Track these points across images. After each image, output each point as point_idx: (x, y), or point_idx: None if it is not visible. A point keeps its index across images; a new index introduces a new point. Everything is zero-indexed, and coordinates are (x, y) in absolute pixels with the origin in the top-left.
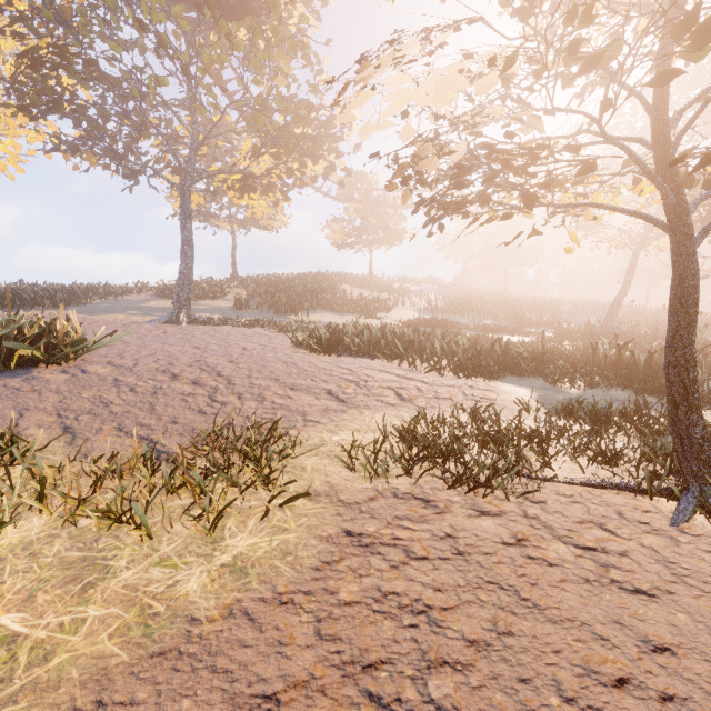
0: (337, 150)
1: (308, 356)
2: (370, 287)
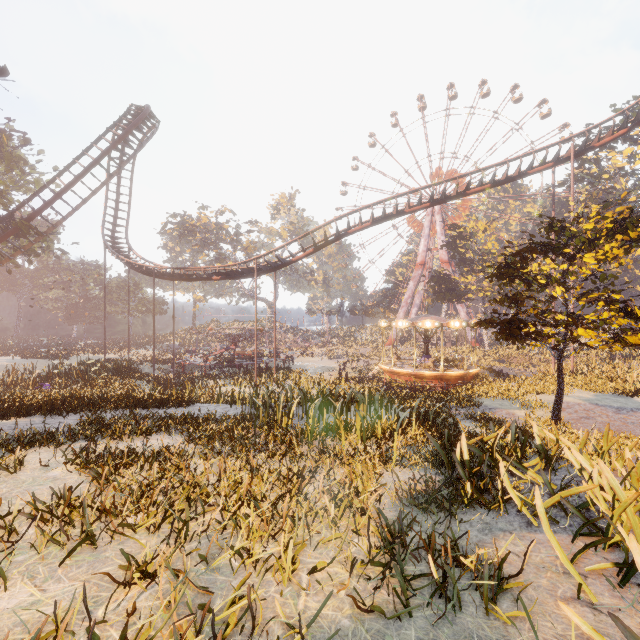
0: None
1: None
2: None
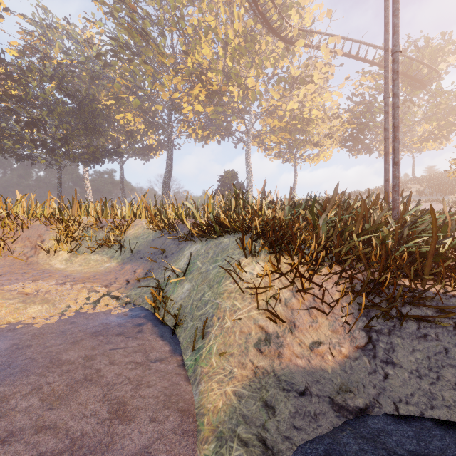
0: None
1: (451, 209)
2: None
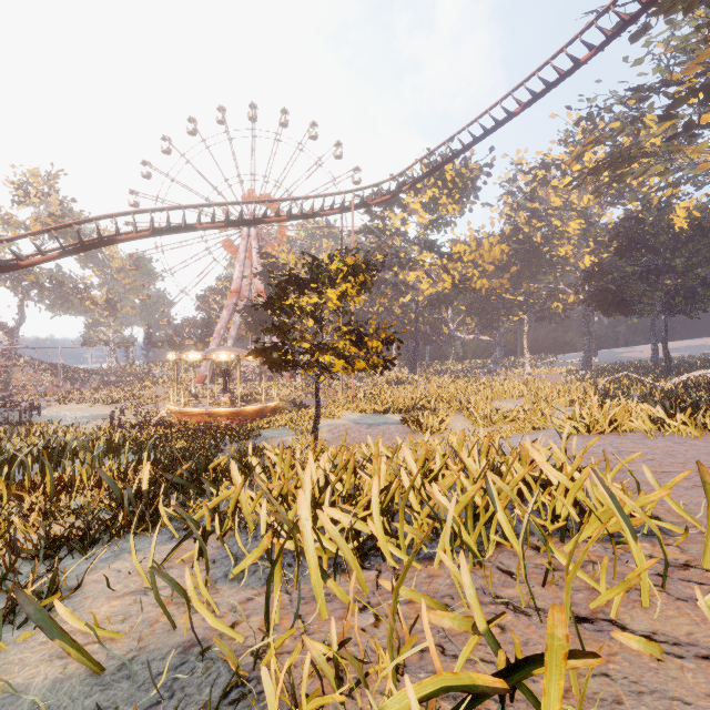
0: None
1: None
2: None
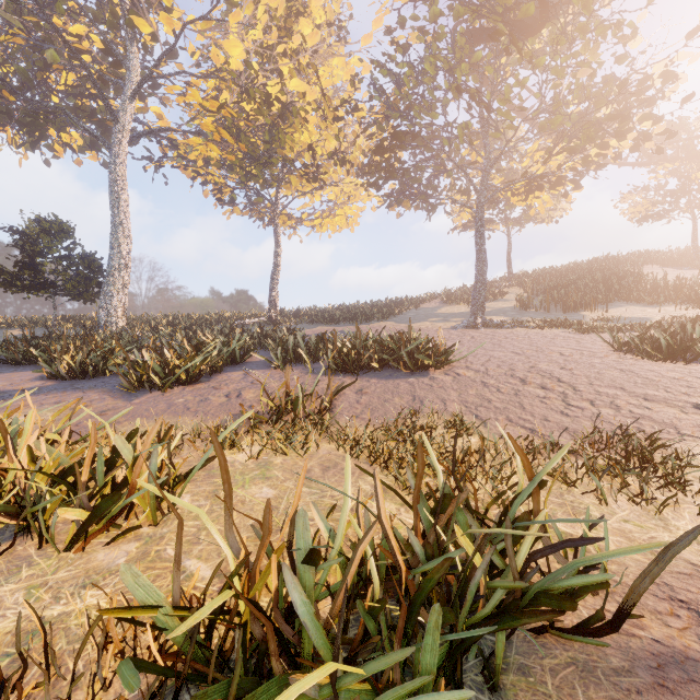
0: (654, 115)
1: (642, 363)
2: (693, 264)
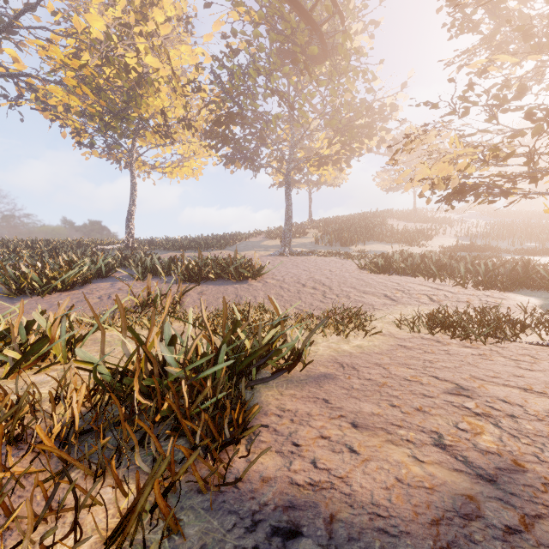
0: (386, 128)
1: (370, 275)
2: (414, 219)
